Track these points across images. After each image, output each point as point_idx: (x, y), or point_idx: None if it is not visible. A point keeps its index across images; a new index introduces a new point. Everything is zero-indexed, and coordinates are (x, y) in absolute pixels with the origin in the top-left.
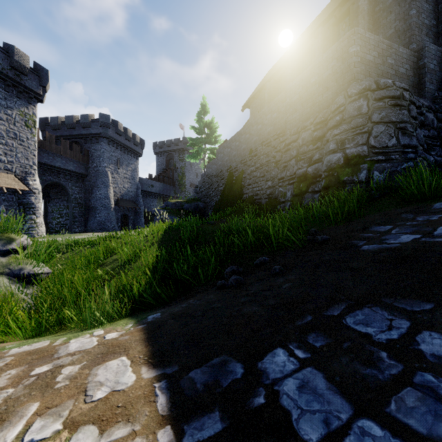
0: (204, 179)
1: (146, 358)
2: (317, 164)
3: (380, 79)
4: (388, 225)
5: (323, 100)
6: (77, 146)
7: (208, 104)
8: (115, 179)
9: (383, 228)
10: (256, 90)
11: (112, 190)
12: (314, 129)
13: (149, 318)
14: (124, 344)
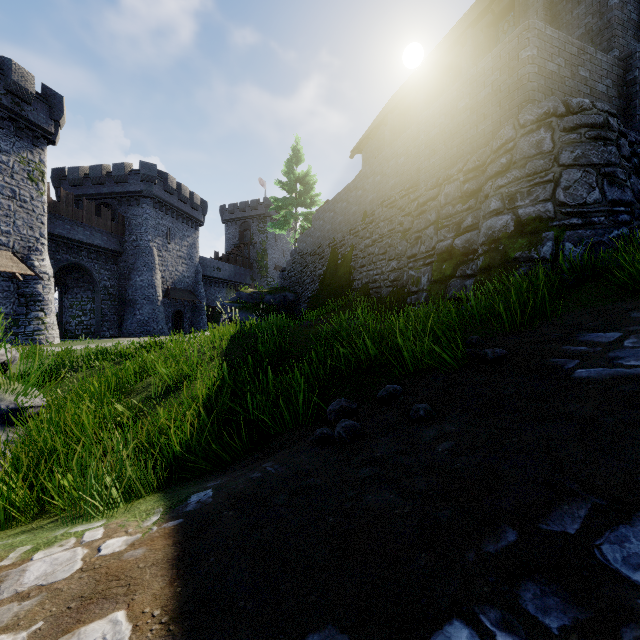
0: (295, 258)
1: (166, 620)
2: (469, 233)
3: (572, 99)
4: (612, 331)
5: (478, 134)
6: (107, 209)
7: (300, 148)
8: (164, 258)
9: (604, 336)
10: (372, 126)
11: (159, 275)
12: (464, 179)
13: (191, 501)
14: (131, 572)
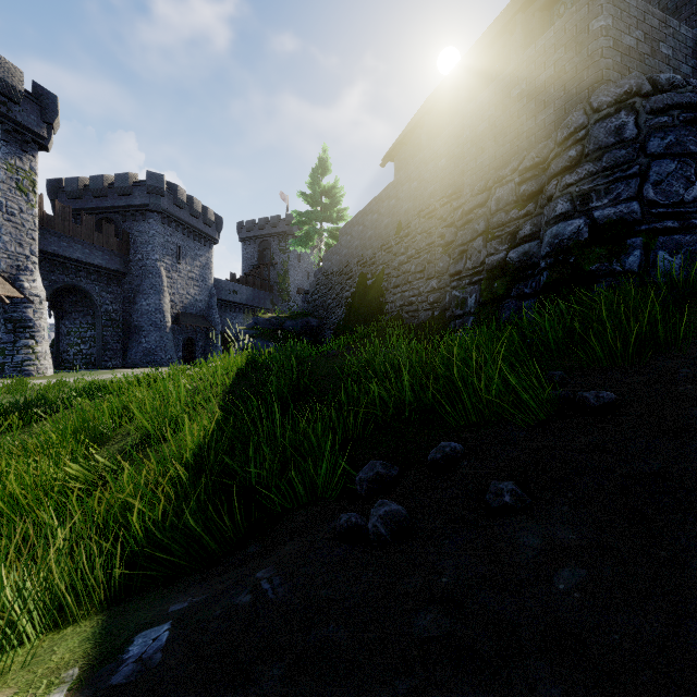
0: (319, 279)
1: None
2: (528, 244)
3: (658, 75)
4: None
5: (537, 126)
6: (108, 225)
7: (325, 156)
8: (173, 280)
9: None
10: (406, 130)
11: (168, 298)
12: (521, 180)
13: (128, 656)
14: None
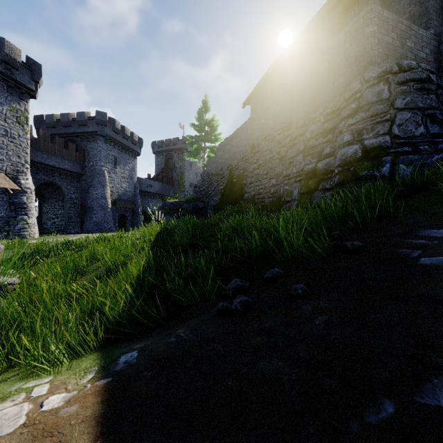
0: (204, 178)
1: None
2: (328, 159)
3: (403, 61)
4: None
5: (334, 88)
6: (72, 144)
7: (207, 101)
8: (112, 178)
9: (438, 232)
10: (257, 85)
11: (109, 190)
12: (324, 120)
13: (120, 361)
14: (63, 428)
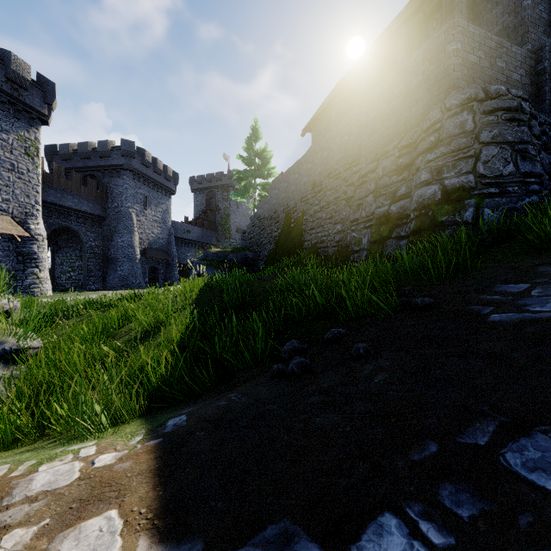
0: (254, 222)
1: (151, 516)
2: (403, 201)
3: (490, 86)
4: (522, 283)
5: (411, 116)
6: (92, 180)
7: (259, 127)
8: (141, 222)
9: (515, 287)
10: (320, 108)
11: (137, 236)
12: (399, 155)
13: (168, 424)
14: (120, 480)
